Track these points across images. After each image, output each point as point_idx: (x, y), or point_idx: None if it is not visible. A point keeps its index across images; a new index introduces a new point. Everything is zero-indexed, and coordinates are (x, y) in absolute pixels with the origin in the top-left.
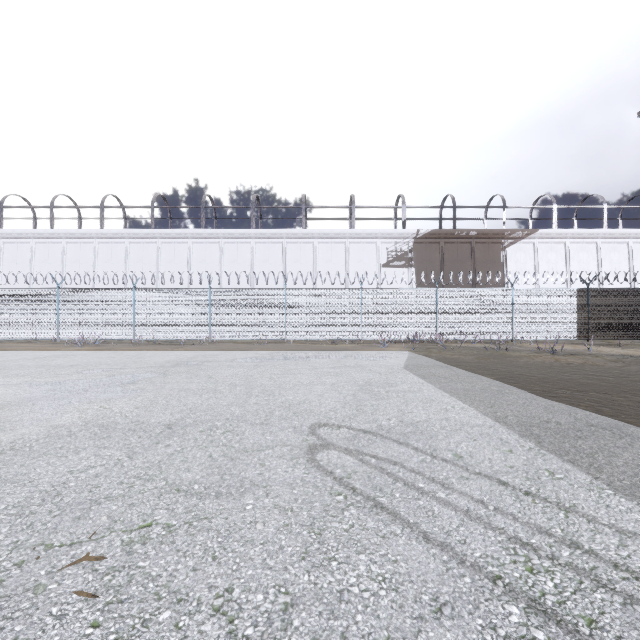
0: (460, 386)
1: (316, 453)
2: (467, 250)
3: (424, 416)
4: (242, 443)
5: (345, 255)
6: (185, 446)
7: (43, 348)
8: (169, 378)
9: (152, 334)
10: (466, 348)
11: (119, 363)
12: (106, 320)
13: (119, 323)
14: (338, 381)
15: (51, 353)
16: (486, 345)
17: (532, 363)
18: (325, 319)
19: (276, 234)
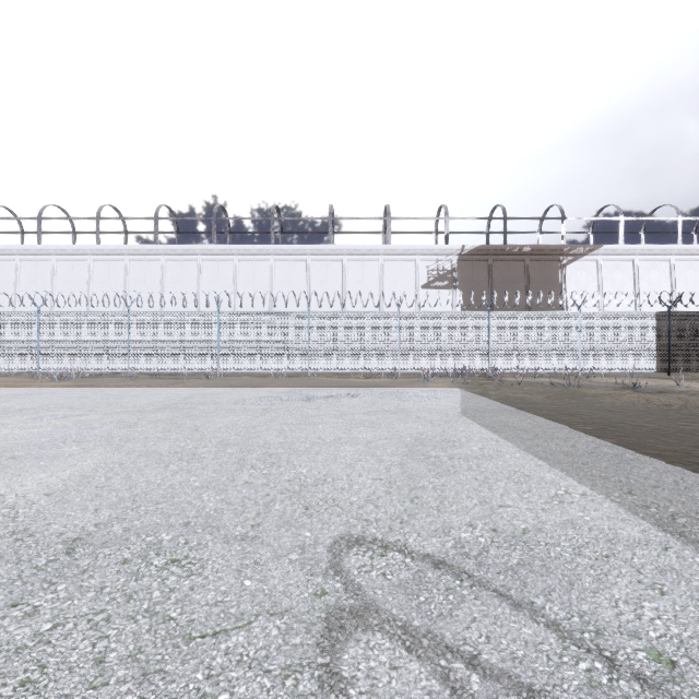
0: (555, 446)
1: (341, 646)
2: (520, 269)
3: (529, 516)
4: (189, 604)
5: (379, 274)
6: (65, 616)
7: (12, 384)
8: (138, 431)
9: (150, 366)
10: (527, 384)
11: (87, 406)
12: (95, 350)
13: (110, 353)
14: (375, 437)
15: (13, 391)
16: (549, 380)
17: (621, 405)
18: (356, 348)
19: (299, 250)
